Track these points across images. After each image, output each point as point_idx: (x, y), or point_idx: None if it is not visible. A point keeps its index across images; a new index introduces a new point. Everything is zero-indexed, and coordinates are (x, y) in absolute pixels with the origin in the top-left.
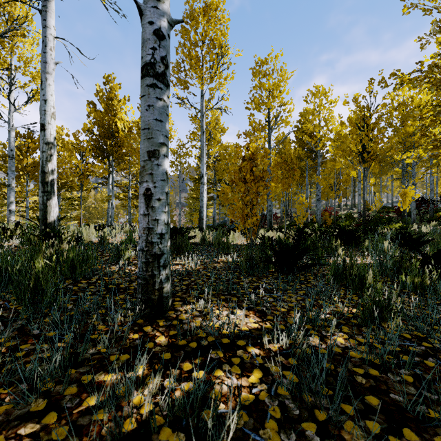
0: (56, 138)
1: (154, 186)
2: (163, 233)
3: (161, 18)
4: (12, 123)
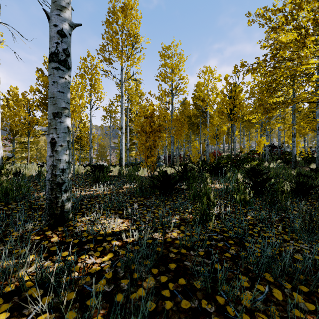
0: (11, 95)
1: (58, 136)
2: (65, 168)
3: (63, 23)
4: None
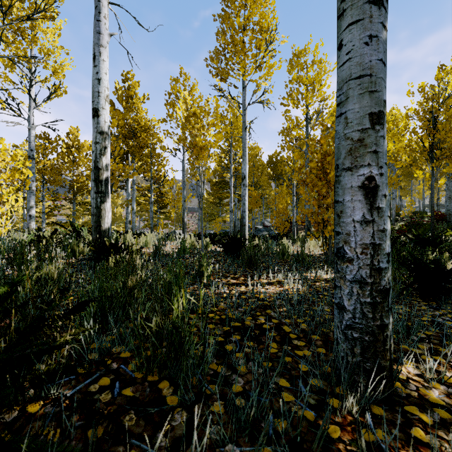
0: (71, 139)
1: (380, 173)
2: (388, 252)
3: None
4: (32, 121)
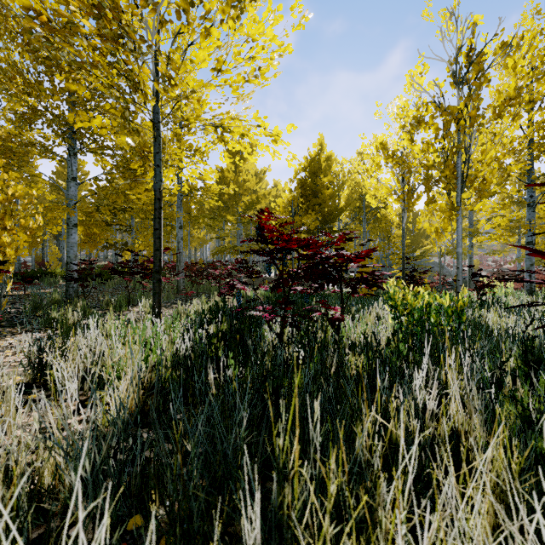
0: None
1: None
2: None
3: None
4: None
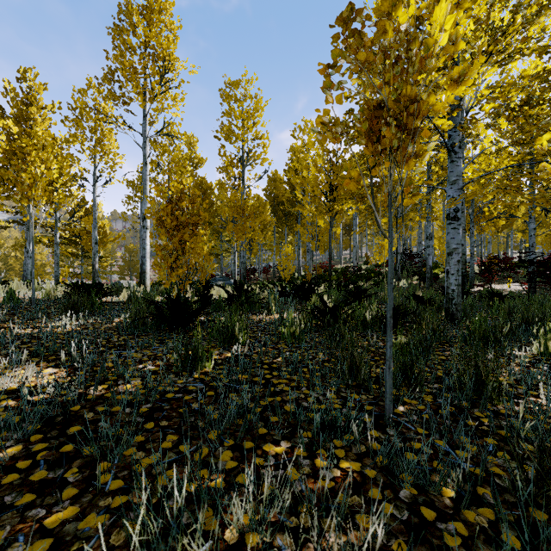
0: None
1: None
2: None
3: None
4: None
